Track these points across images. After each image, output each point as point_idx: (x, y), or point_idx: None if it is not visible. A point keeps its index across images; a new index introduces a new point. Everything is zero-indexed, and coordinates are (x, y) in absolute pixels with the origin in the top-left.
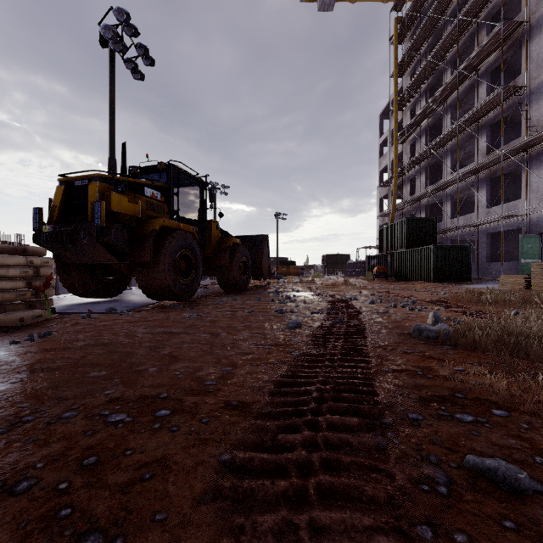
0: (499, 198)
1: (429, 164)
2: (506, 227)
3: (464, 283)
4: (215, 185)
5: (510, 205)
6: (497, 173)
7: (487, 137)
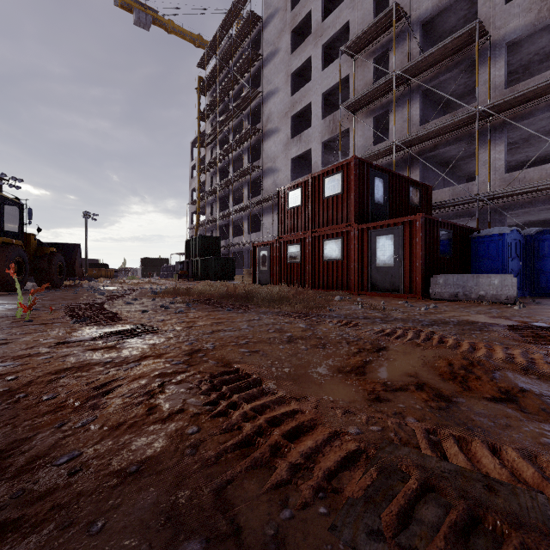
0: (256, 228)
1: (221, 196)
2: None
3: (228, 281)
4: (2, 176)
5: (257, 234)
6: (252, 213)
7: (249, 189)
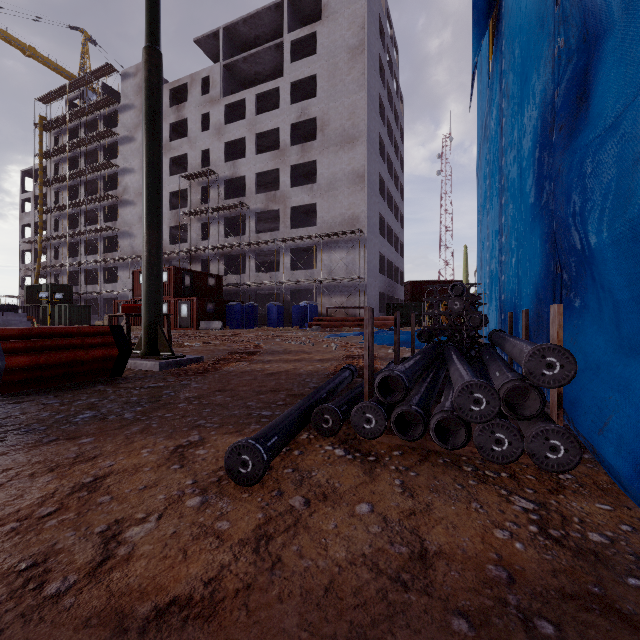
0: (112, 278)
1: (70, 242)
2: (112, 296)
3: None
4: None
5: (114, 285)
6: (109, 266)
7: (104, 244)
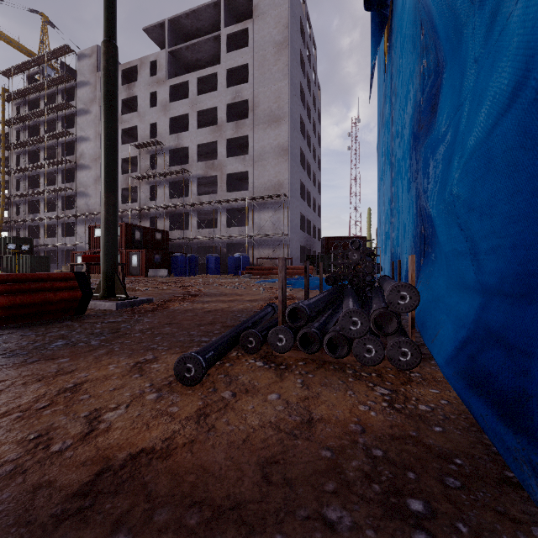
0: (69, 232)
1: (31, 200)
2: (70, 248)
3: None
4: None
5: (71, 238)
6: (66, 222)
7: (62, 202)
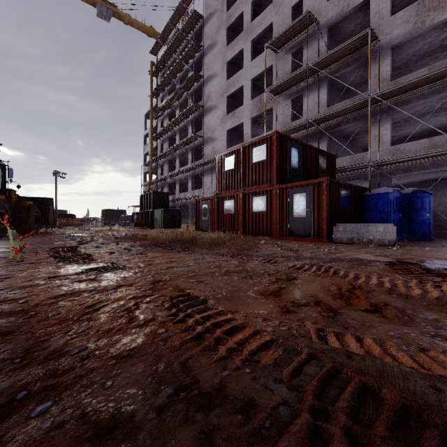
0: (198, 185)
1: (170, 159)
2: None
3: (176, 228)
4: None
5: (199, 191)
6: (195, 174)
7: (192, 154)
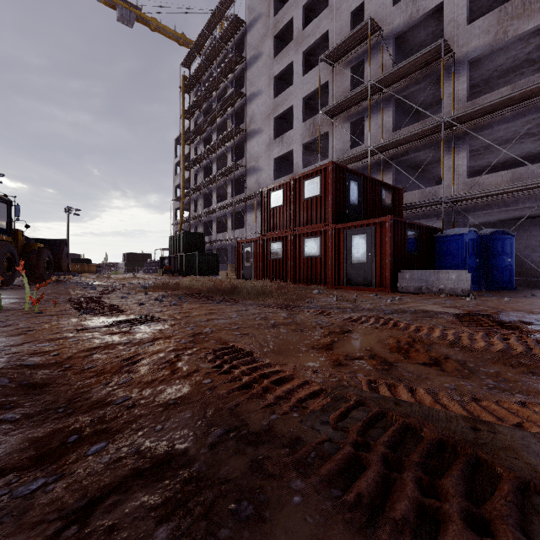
0: (239, 224)
1: (205, 193)
2: None
3: (213, 276)
4: None
5: (241, 231)
6: (236, 210)
7: (232, 187)
